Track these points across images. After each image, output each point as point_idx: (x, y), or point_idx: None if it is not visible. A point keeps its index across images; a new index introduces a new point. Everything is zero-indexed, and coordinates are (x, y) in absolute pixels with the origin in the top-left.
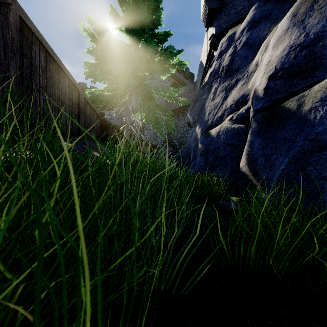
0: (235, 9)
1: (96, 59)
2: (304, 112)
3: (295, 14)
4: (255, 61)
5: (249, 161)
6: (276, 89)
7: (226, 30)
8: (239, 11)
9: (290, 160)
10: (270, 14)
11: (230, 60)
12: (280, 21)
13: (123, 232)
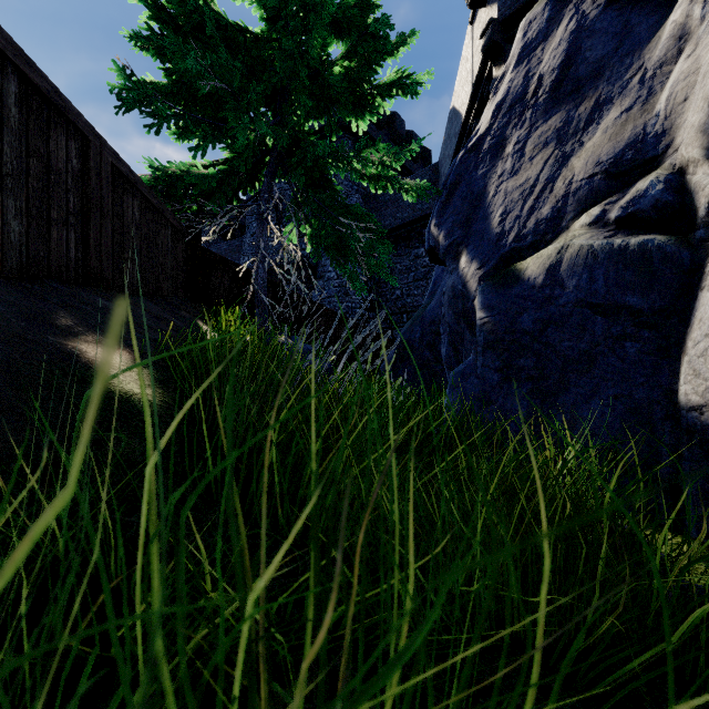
0: None
1: (172, 72)
2: None
3: None
4: (673, 26)
5: None
6: None
7: (530, 5)
8: None
9: None
10: None
11: (567, 52)
12: None
13: None
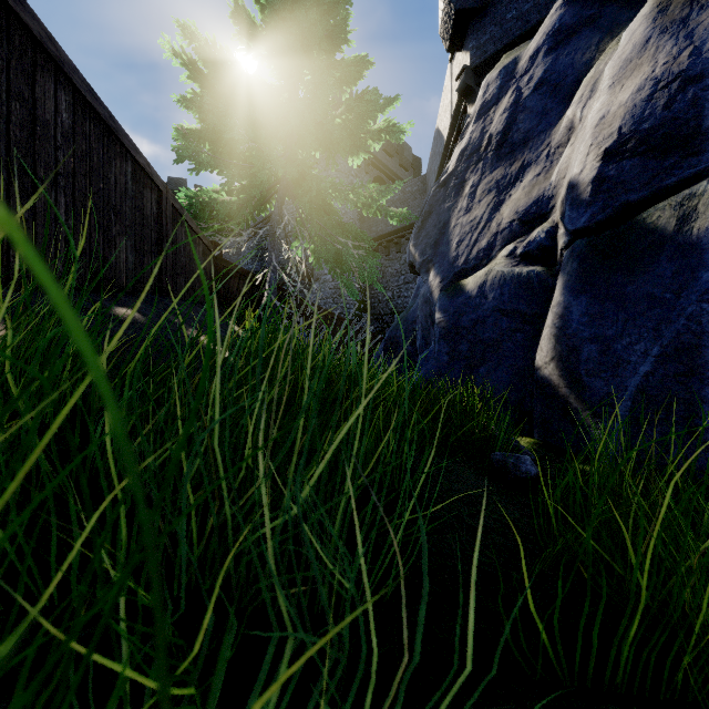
0: (516, 11)
1: (203, 120)
2: (696, 233)
3: (663, 7)
4: (567, 120)
5: (558, 352)
6: (623, 180)
7: (495, 57)
8: (525, 14)
9: (665, 350)
10: (599, 14)
11: (507, 121)
12: (623, 28)
13: (234, 577)
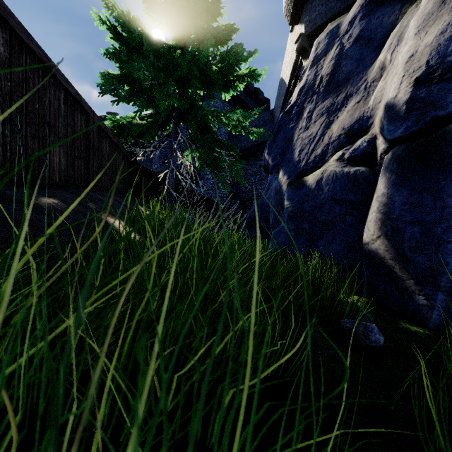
0: None
1: (123, 68)
2: None
3: None
4: (379, 62)
5: (384, 232)
6: (432, 100)
7: (322, 27)
8: None
9: None
10: None
11: (334, 66)
12: None
13: None
